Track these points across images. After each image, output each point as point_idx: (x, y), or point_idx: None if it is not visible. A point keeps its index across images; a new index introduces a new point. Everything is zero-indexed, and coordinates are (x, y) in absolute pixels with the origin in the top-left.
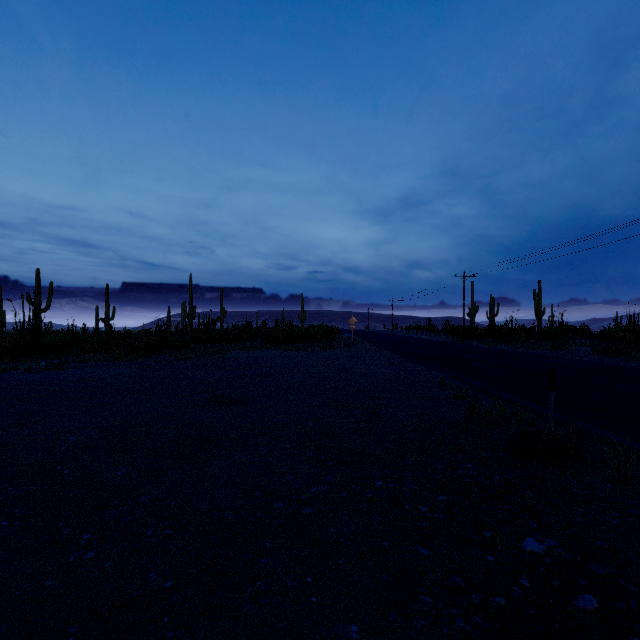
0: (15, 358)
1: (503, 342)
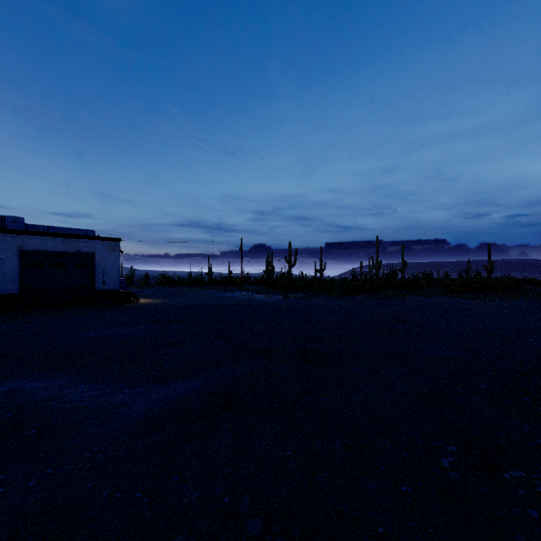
0: (284, 292)
1: None
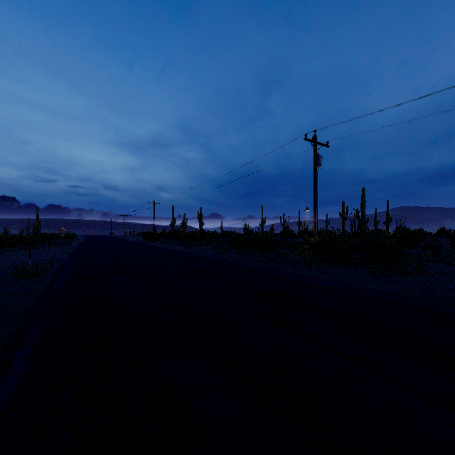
0: None
1: (161, 241)
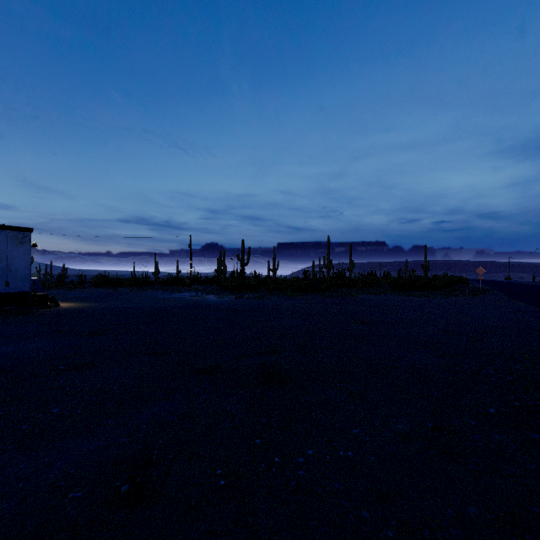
0: (237, 292)
1: None
